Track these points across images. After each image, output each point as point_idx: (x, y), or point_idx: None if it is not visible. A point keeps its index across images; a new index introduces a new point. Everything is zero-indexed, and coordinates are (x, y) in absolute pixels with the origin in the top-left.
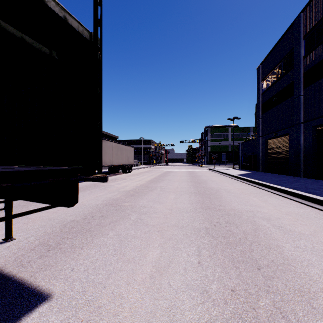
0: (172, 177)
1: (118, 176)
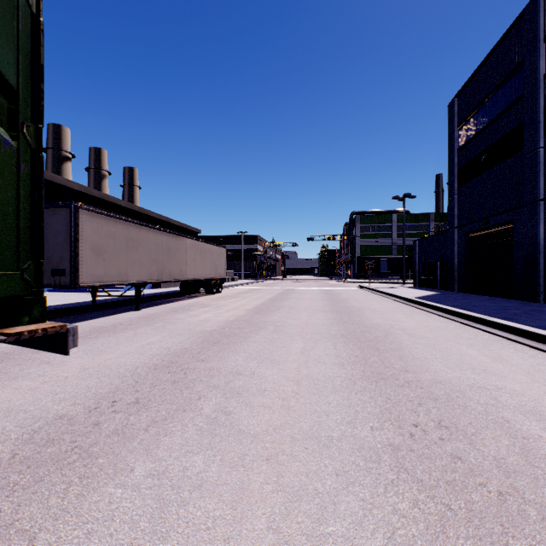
0: (296, 303)
1: (196, 300)
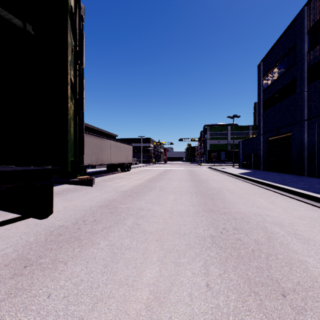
0: (172, 176)
1: (116, 175)
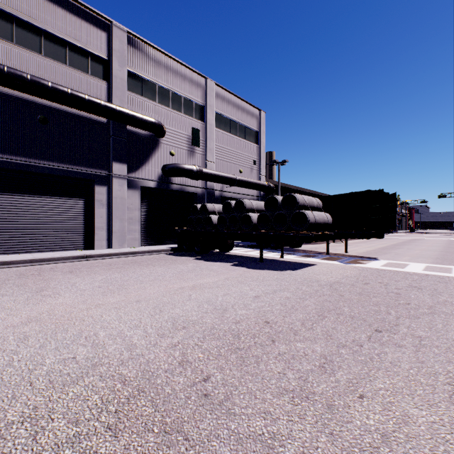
0: (420, 244)
1: (353, 241)
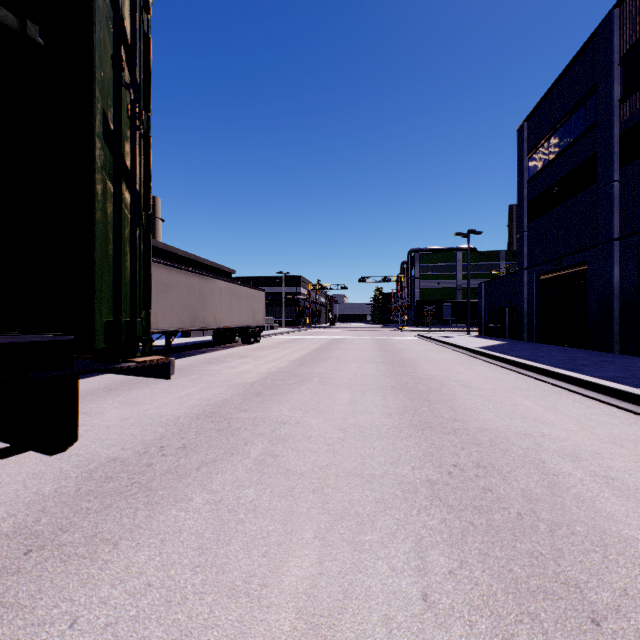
0: (345, 354)
1: (232, 350)
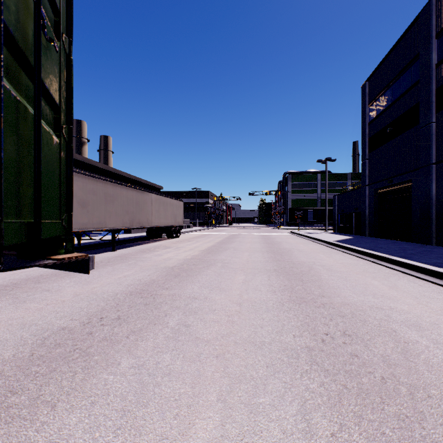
0: (239, 245)
1: (160, 243)
